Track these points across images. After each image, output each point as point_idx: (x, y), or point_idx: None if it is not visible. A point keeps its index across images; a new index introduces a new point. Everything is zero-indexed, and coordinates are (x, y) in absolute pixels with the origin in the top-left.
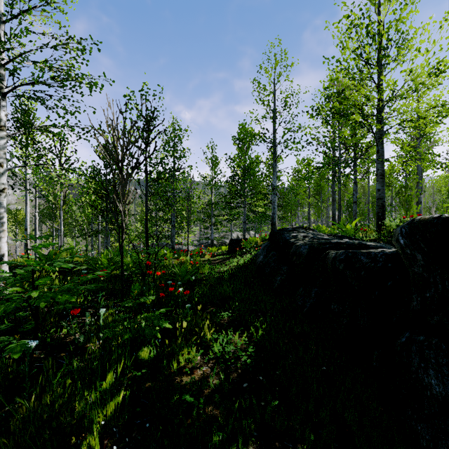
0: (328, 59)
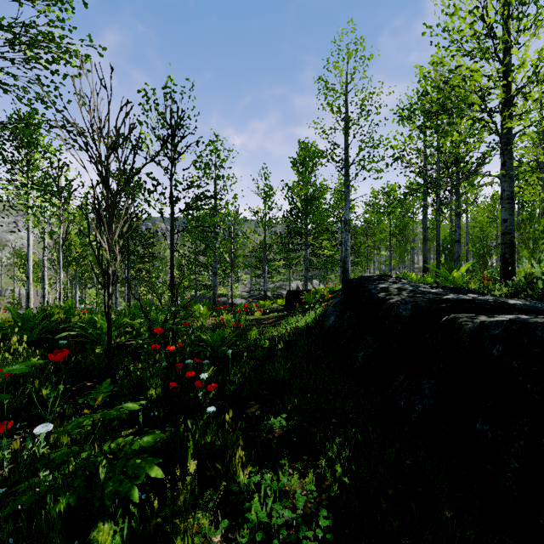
0: (431, 27)
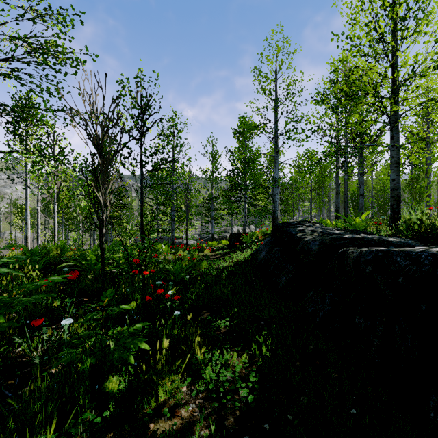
0: (337, 35)
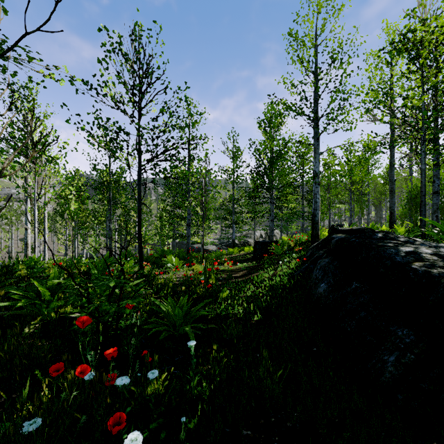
0: None
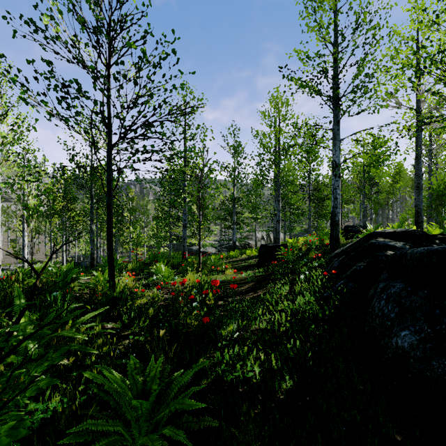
0: None
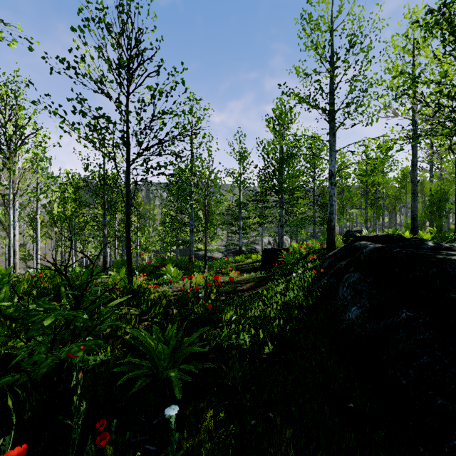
0: None
